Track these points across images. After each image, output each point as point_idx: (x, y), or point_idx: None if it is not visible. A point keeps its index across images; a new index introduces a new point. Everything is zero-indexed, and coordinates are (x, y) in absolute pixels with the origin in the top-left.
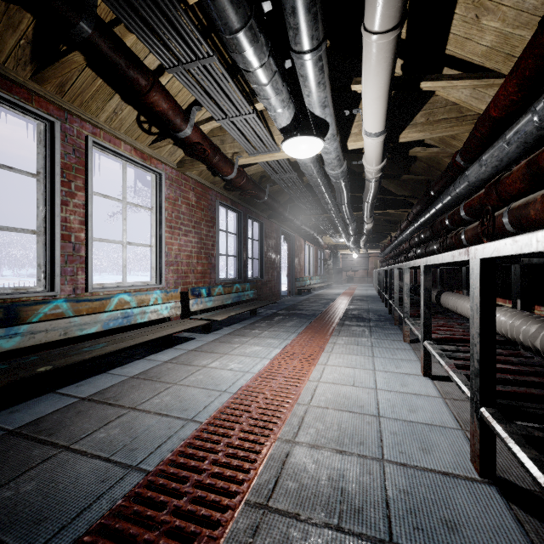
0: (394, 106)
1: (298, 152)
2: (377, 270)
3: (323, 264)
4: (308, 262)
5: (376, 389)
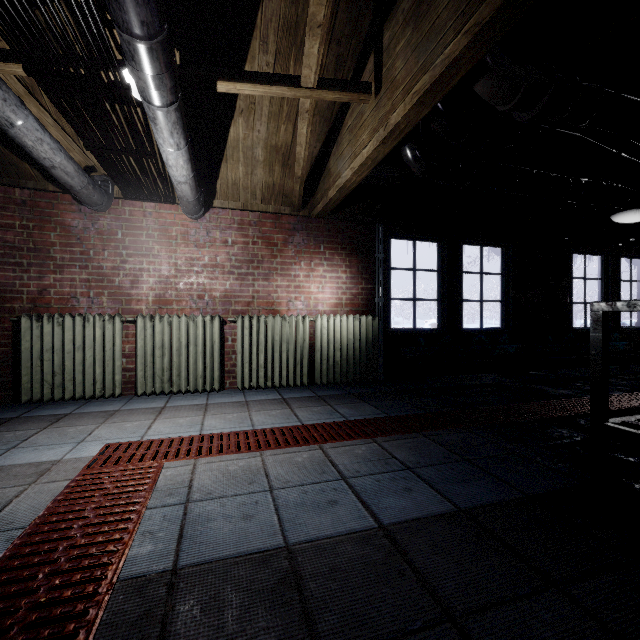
0: None
1: (626, 221)
2: None
3: None
4: None
5: None
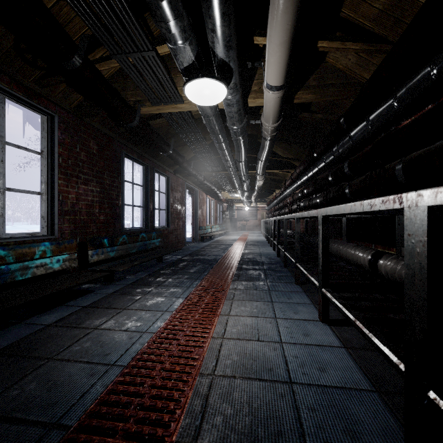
0: (294, 62)
1: (201, 97)
2: (265, 220)
3: (222, 215)
4: (209, 213)
5: (281, 343)
